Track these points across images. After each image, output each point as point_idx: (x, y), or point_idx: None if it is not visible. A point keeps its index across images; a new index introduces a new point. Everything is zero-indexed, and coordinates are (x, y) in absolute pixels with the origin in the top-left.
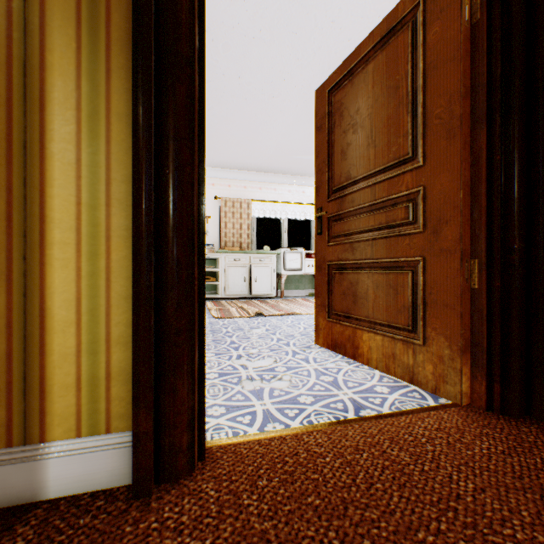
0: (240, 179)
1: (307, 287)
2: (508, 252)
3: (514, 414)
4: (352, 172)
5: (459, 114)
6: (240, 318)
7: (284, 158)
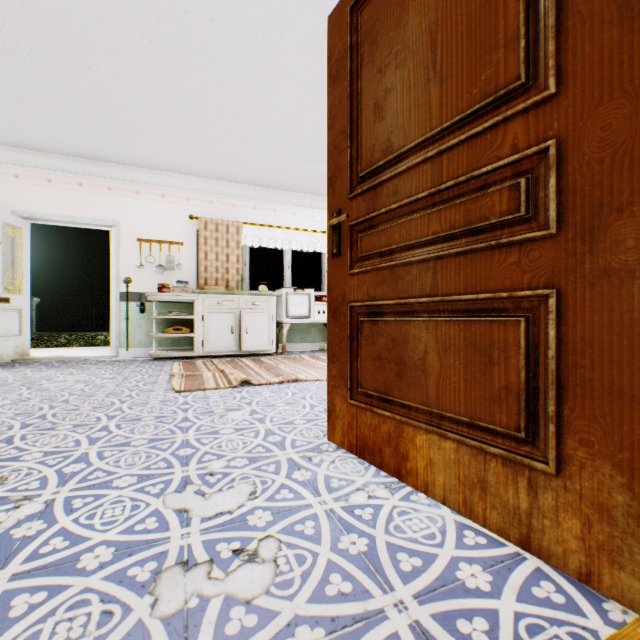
0: (227, 194)
1: (317, 340)
2: None
3: None
4: (395, 140)
5: None
6: (215, 390)
7: (286, 167)
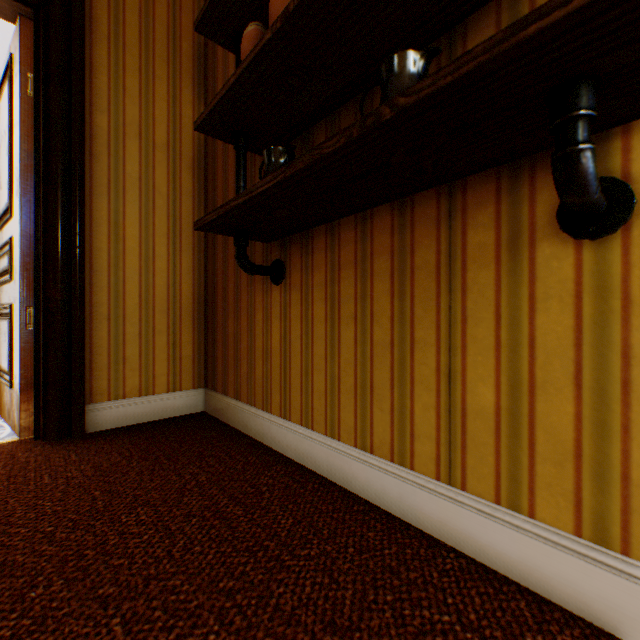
0: None
1: None
2: (50, 301)
3: (54, 438)
4: None
5: (20, 175)
6: None
7: None
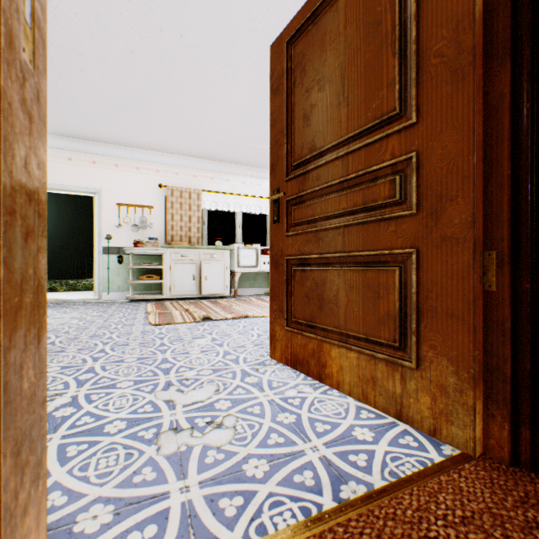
0: (190, 167)
1: (262, 285)
2: None
3: None
4: (317, 141)
5: (472, 45)
6: (183, 324)
7: (238, 145)
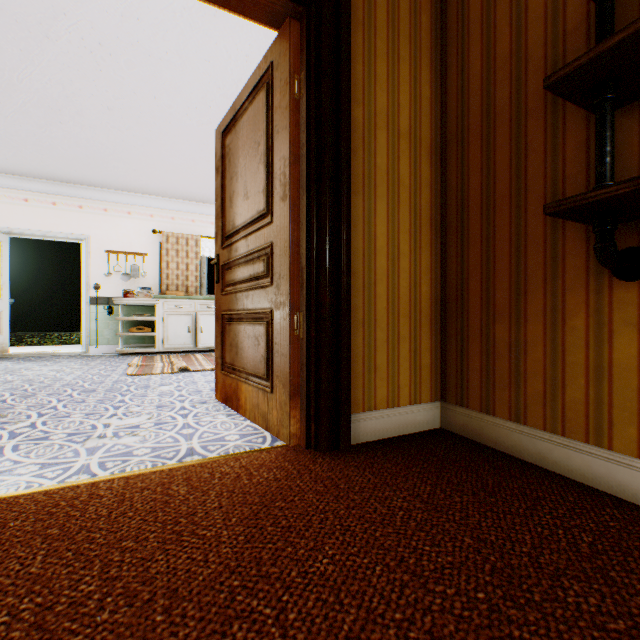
0: (187, 211)
1: None
2: (320, 307)
3: (325, 449)
4: (236, 221)
5: (289, 179)
6: (159, 374)
7: None
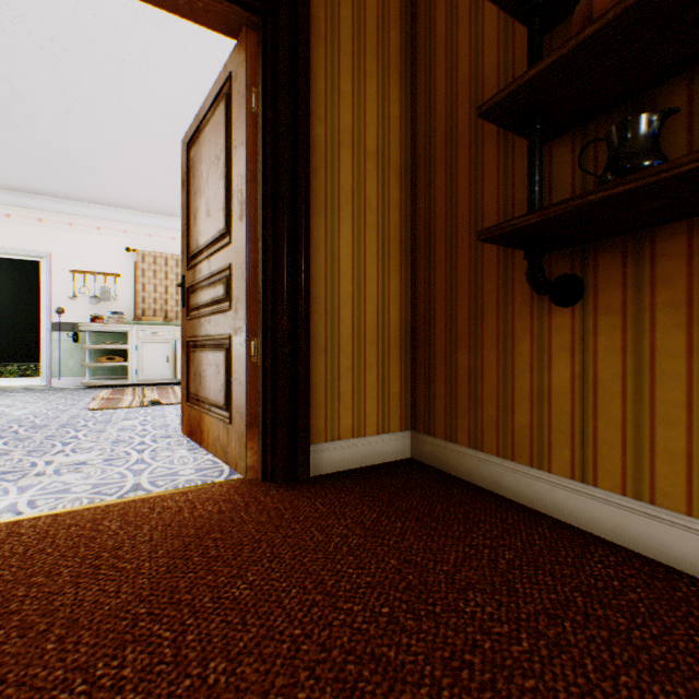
0: (167, 228)
1: None
2: (277, 332)
3: (282, 481)
4: (200, 240)
5: (246, 197)
6: (126, 408)
7: None
